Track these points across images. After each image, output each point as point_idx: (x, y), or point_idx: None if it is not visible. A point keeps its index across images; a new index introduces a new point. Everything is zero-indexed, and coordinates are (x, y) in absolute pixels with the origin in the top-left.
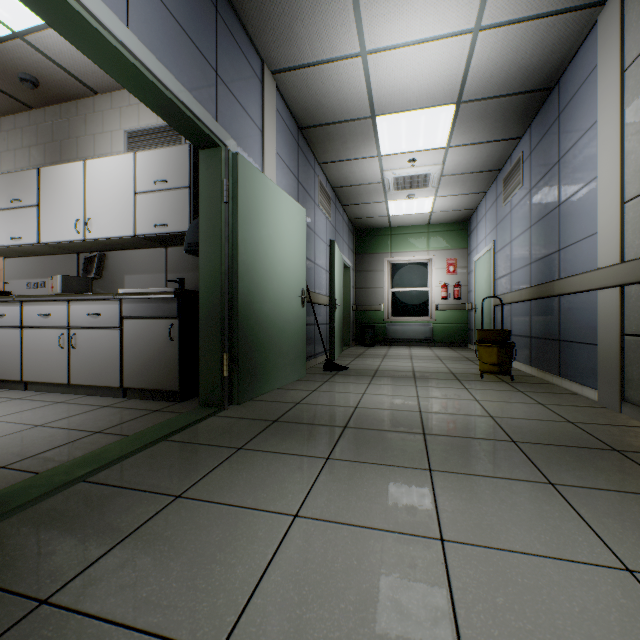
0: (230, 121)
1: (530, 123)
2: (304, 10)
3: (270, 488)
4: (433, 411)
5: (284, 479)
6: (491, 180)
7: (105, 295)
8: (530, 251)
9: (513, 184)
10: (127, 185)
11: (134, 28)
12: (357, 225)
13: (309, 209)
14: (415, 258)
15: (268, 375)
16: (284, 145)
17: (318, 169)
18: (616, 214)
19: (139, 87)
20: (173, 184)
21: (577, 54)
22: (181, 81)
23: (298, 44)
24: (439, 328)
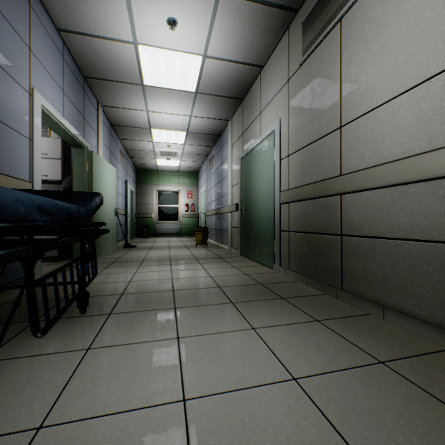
0: (88, 135)
1: (216, 143)
2: (123, 95)
3: (125, 271)
4: (175, 255)
5: (128, 269)
6: (205, 158)
7: None
8: (216, 195)
9: (212, 164)
10: None
11: (65, 116)
12: (138, 167)
13: (115, 164)
14: (171, 189)
15: (103, 248)
16: (105, 136)
17: (119, 141)
18: (231, 189)
19: (61, 133)
20: (51, 156)
21: (225, 129)
22: (75, 128)
23: (118, 102)
24: (184, 227)
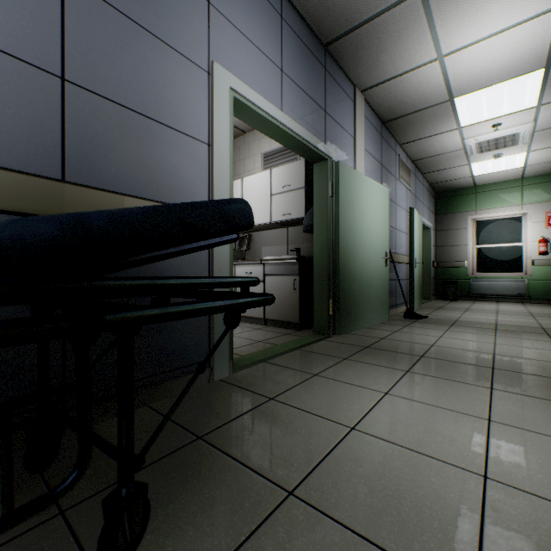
0: (333, 140)
1: None
2: (388, 46)
3: (368, 379)
4: (507, 355)
5: (377, 377)
6: None
7: (255, 261)
8: None
9: None
10: (266, 190)
11: (284, 109)
12: (437, 188)
13: (390, 185)
14: (505, 214)
15: (359, 317)
16: (370, 141)
17: (398, 149)
18: None
19: (284, 140)
20: (294, 187)
21: None
22: (306, 127)
23: (382, 68)
24: (536, 284)
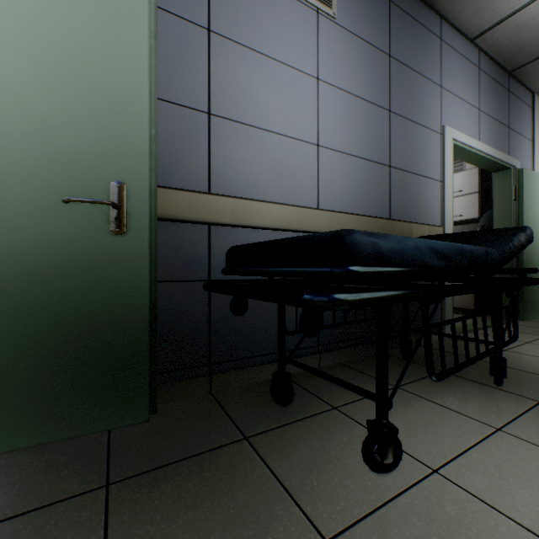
0: (514, 149)
1: None
2: None
3: None
4: None
5: None
6: None
7: None
8: None
9: None
10: None
11: (480, 139)
12: None
13: None
14: None
15: None
16: None
17: None
18: None
19: (476, 161)
20: (465, 192)
21: None
22: (494, 147)
23: None
24: None
